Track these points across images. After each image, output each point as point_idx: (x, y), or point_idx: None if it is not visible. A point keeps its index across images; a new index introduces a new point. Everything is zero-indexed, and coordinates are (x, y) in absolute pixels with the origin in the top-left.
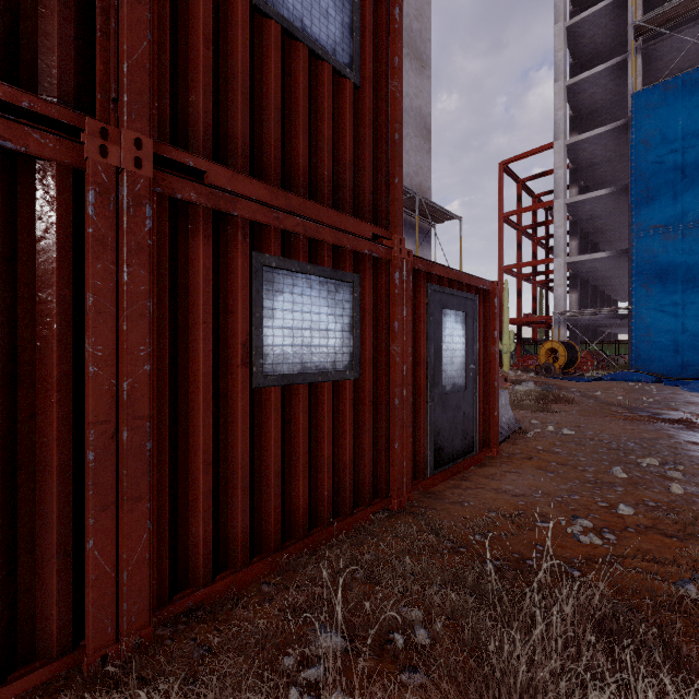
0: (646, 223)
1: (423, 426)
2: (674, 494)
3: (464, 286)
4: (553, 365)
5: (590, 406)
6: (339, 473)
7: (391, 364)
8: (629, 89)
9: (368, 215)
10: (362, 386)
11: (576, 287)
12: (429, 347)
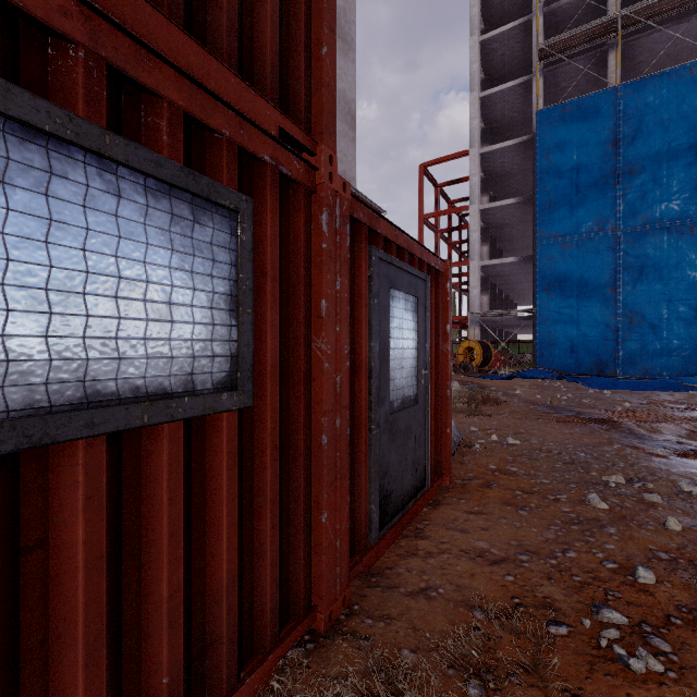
0: (548, 232)
1: (364, 469)
2: (674, 532)
3: (415, 261)
4: (470, 363)
5: (518, 407)
6: (203, 612)
7: (315, 373)
8: (533, 107)
9: (271, 90)
10: (258, 419)
11: (487, 290)
12: (373, 345)
